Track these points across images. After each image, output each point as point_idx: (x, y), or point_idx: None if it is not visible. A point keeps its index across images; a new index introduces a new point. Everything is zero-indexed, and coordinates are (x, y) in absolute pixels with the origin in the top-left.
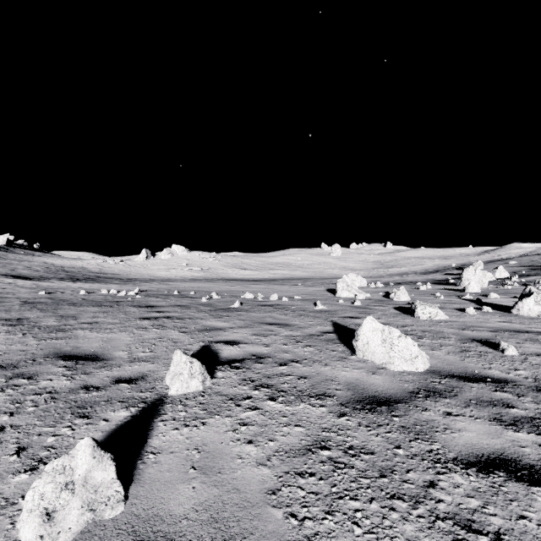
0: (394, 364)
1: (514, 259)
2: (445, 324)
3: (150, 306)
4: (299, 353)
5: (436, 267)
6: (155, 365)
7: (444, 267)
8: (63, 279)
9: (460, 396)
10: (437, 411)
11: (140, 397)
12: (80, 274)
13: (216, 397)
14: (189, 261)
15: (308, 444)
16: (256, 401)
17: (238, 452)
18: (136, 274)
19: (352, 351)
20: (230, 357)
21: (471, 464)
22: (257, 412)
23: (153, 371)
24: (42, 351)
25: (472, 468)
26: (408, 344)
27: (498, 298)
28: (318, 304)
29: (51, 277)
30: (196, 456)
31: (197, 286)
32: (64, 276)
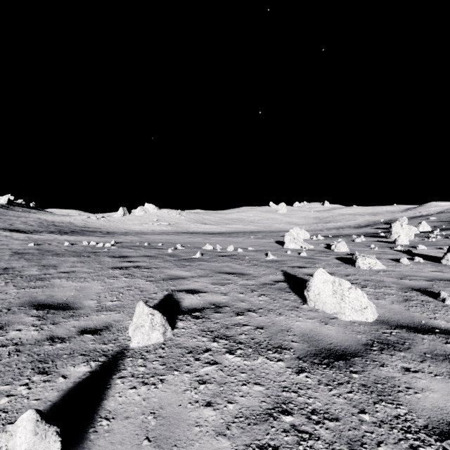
0: (345, 314)
1: (433, 215)
2: (383, 273)
3: (122, 256)
4: (255, 302)
5: (367, 222)
6: (121, 314)
7: (373, 222)
8: (53, 232)
9: (413, 348)
10: (395, 366)
11: (102, 350)
12: (68, 228)
13: (176, 350)
14: (159, 217)
15: (269, 407)
16: (215, 355)
17: (196, 418)
18: (114, 228)
19: (303, 300)
20: (191, 307)
21: (444, 434)
22: (216, 367)
23: (118, 321)
24: (19, 299)
25: (448, 440)
26: (358, 295)
27: (425, 249)
28: (269, 255)
29: (43, 231)
30: (152, 422)
31: (165, 238)
32: (54, 230)
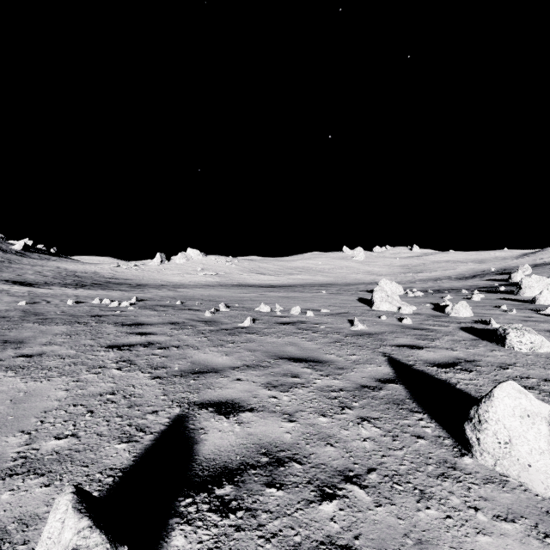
0: None
1: None
2: None
3: (135, 324)
4: (354, 446)
5: (472, 272)
6: (49, 491)
7: (481, 272)
8: (67, 285)
9: None
10: None
11: None
12: (90, 279)
13: None
14: (205, 266)
15: None
16: None
17: None
18: (149, 279)
19: (454, 438)
20: (216, 460)
21: None
22: None
23: (27, 521)
24: None
25: None
26: None
27: None
28: (356, 323)
29: (56, 283)
30: None
31: (207, 293)
32: (71, 282)
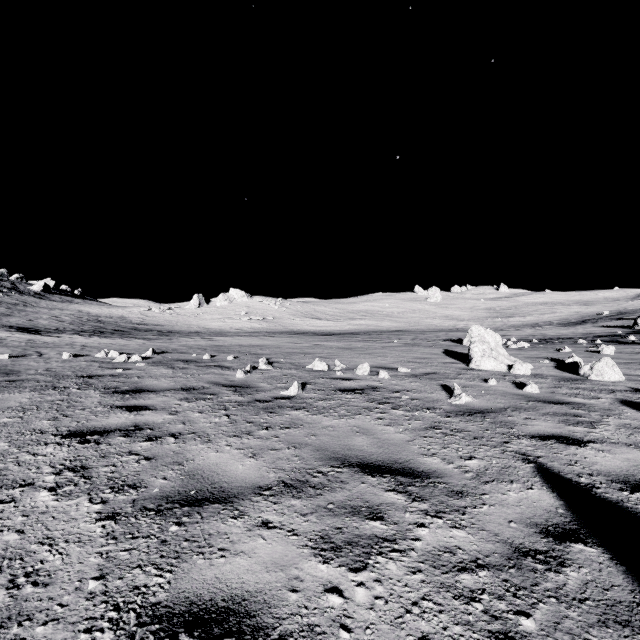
0: None
1: None
2: None
3: (133, 390)
4: None
5: (578, 316)
6: None
7: (591, 316)
8: (82, 332)
9: None
10: None
11: None
12: (114, 325)
13: None
14: (250, 309)
15: None
16: None
17: None
18: (183, 325)
19: None
20: None
21: None
22: None
23: None
24: None
25: None
26: None
27: None
28: (457, 393)
29: (69, 330)
30: None
31: (248, 343)
32: (88, 328)
